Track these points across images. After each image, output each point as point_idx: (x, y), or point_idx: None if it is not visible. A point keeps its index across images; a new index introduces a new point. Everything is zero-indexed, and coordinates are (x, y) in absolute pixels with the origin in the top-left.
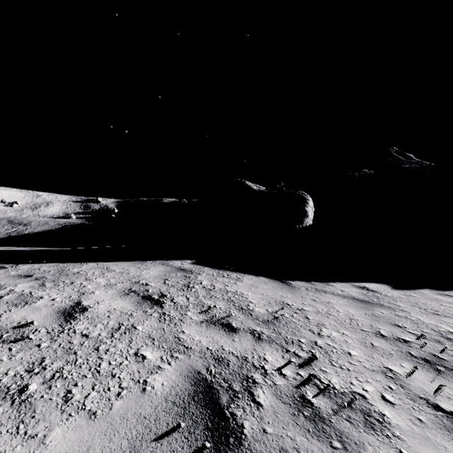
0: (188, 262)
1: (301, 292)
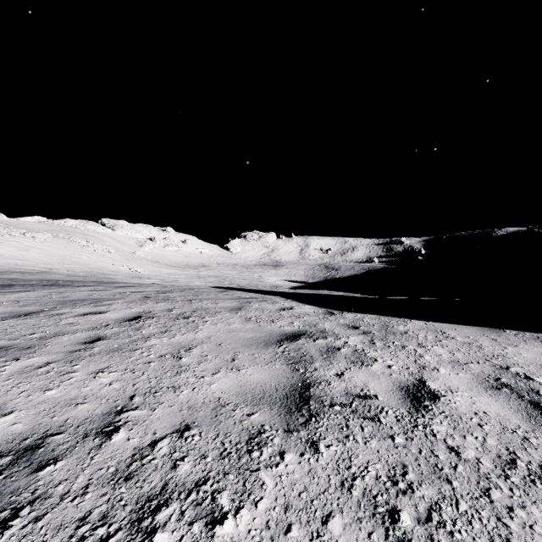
0: None
1: None
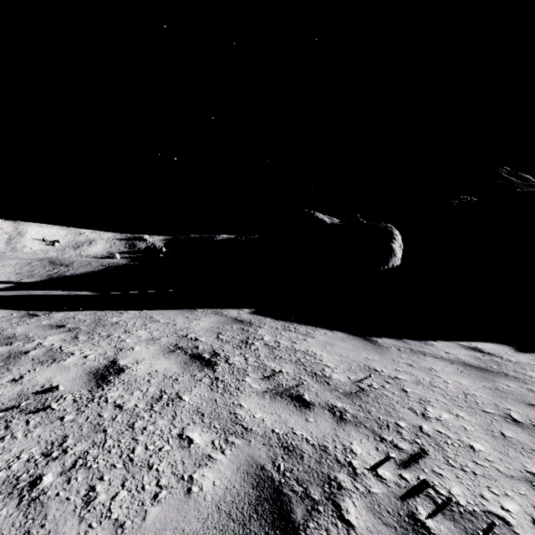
0: (246, 312)
1: (391, 354)
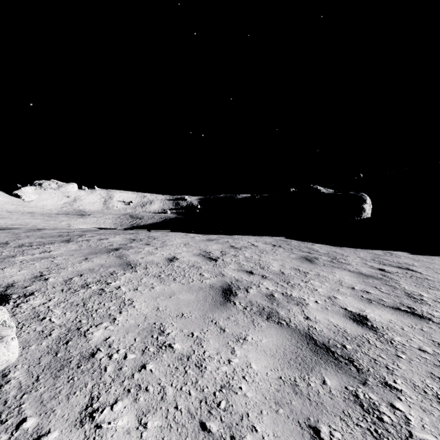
0: (283, 238)
1: (346, 250)
